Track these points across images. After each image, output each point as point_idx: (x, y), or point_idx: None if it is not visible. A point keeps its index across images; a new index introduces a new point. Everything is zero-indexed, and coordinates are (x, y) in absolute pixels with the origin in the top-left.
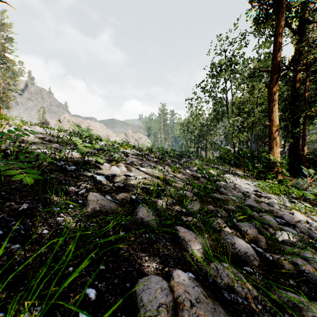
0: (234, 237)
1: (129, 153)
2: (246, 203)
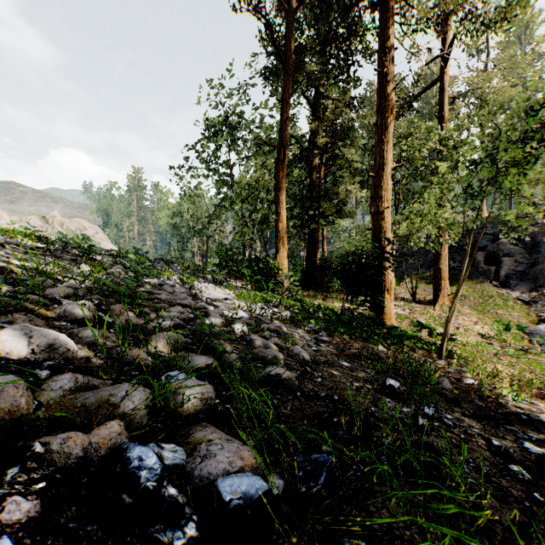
0: (71, 304)
1: (13, 245)
2: (176, 302)
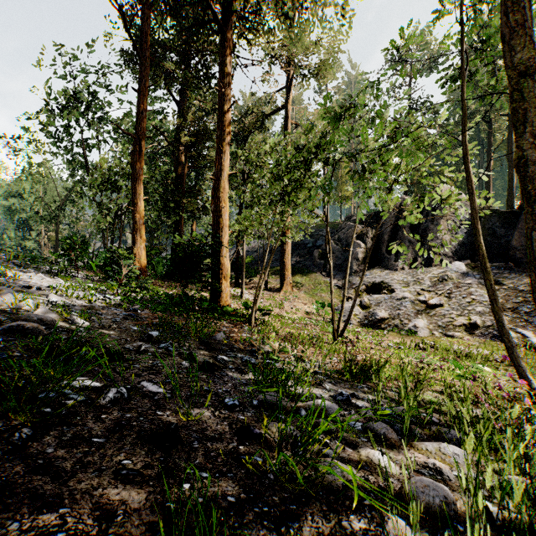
0: None
1: None
2: None
